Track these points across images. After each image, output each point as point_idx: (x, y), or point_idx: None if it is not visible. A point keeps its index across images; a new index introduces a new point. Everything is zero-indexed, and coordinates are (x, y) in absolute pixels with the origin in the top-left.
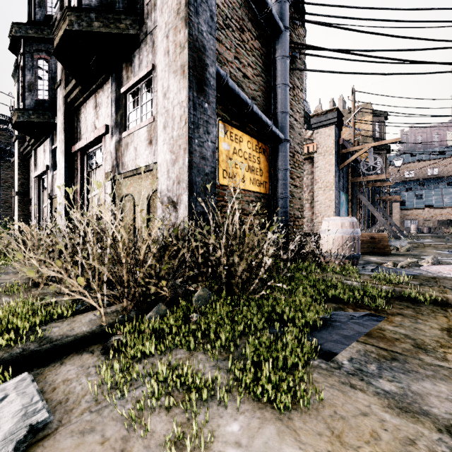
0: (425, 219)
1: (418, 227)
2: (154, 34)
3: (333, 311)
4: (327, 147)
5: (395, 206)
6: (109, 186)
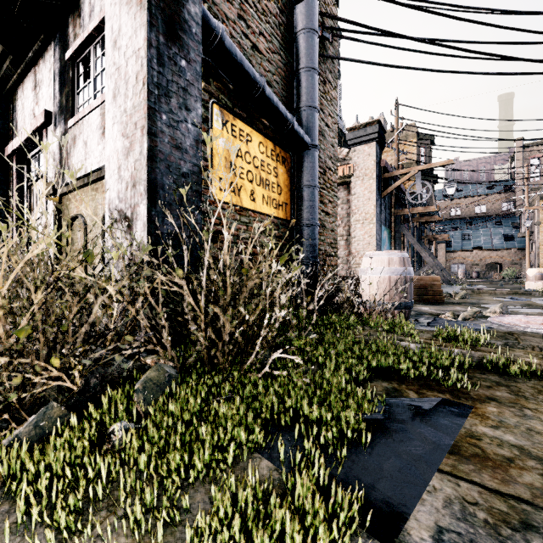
0: (473, 263)
1: (466, 271)
2: None
3: (386, 398)
4: (366, 170)
5: (441, 248)
6: (52, 203)
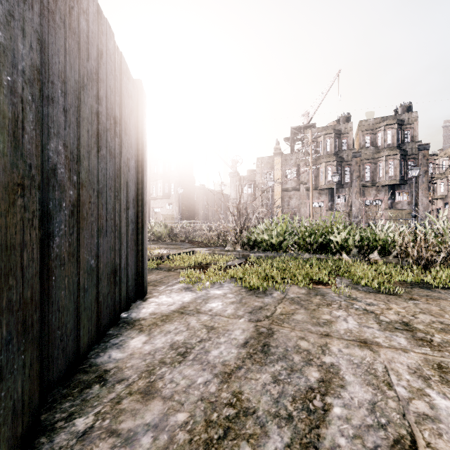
0: None
1: None
2: (410, 185)
3: None
4: None
5: None
6: (387, 211)
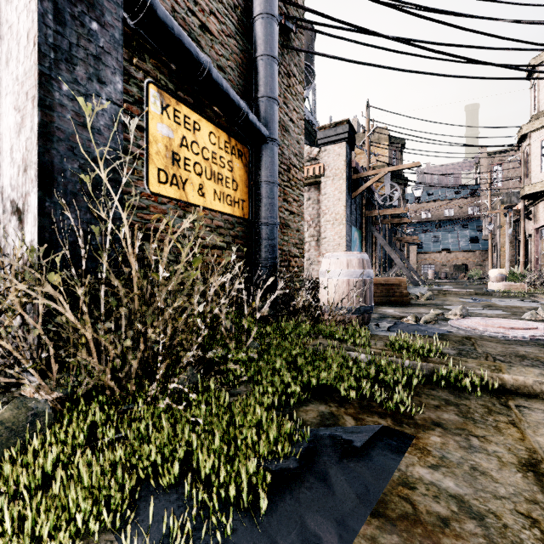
0: (442, 264)
1: (435, 272)
2: None
3: (316, 429)
4: (336, 170)
5: (413, 249)
6: None
